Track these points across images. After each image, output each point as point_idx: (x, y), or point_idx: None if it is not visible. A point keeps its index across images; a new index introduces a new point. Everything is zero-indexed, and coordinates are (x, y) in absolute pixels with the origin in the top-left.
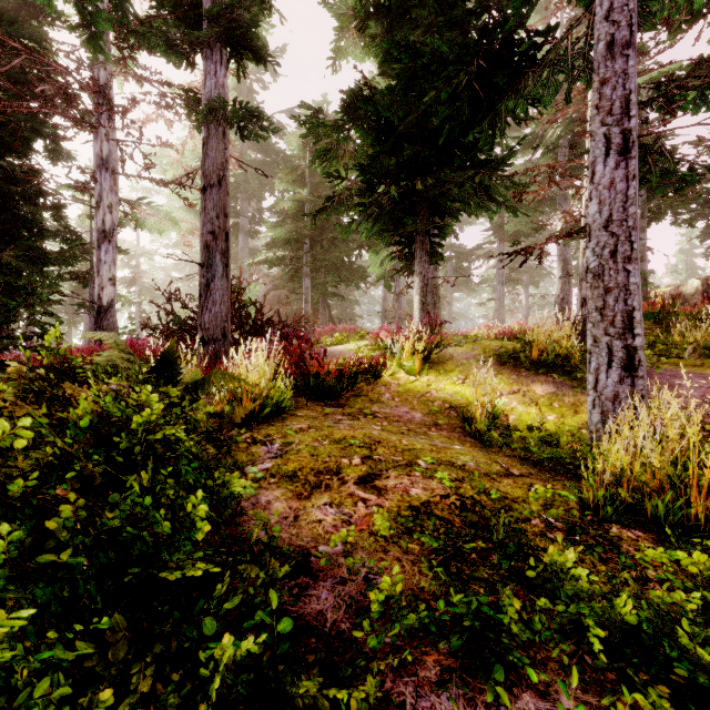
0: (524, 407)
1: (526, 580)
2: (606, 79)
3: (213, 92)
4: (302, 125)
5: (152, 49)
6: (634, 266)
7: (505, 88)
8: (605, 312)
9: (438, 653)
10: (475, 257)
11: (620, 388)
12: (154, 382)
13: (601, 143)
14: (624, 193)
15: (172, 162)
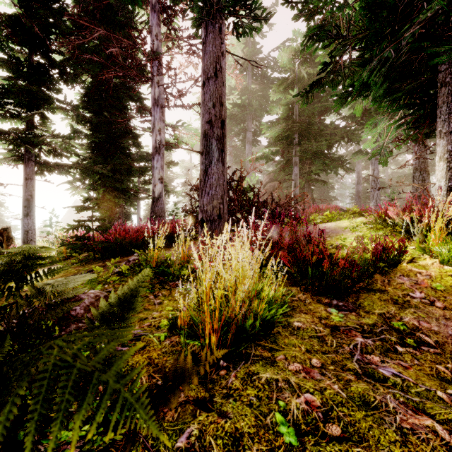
0: None
1: None
2: None
3: None
4: (294, 8)
5: (176, 0)
6: None
7: None
8: None
9: None
10: None
11: None
12: None
13: None
14: None
15: (199, 96)
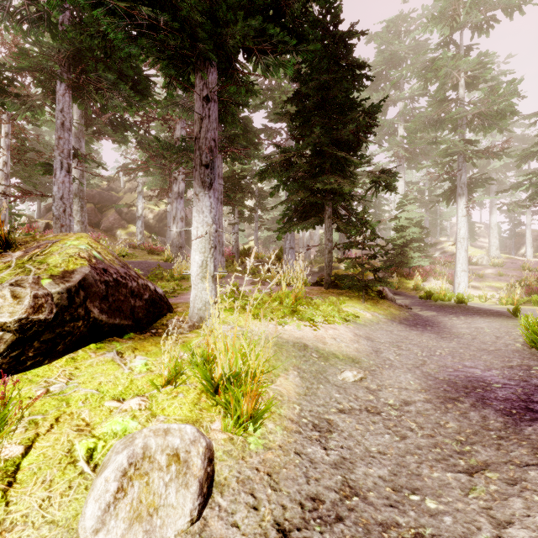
0: None
1: None
2: (61, 137)
3: None
4: None
5: None
6: (73, 218)
7: None
8: None
9: None
10: None
11: None
12: None
13: (59, 163)
14: (69, 188)
15: None
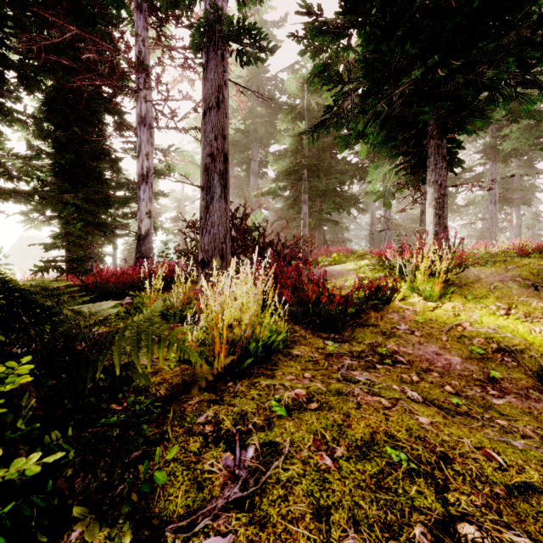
0: None
1: None
2: None
3: (212, 15)
4: (300, 43)
5: (170, 8)
6: None
7: None
8: None
9: None
10: (463, 180)
11: None
12: (16, 344)
13: None
14: None
15: (196, 117)
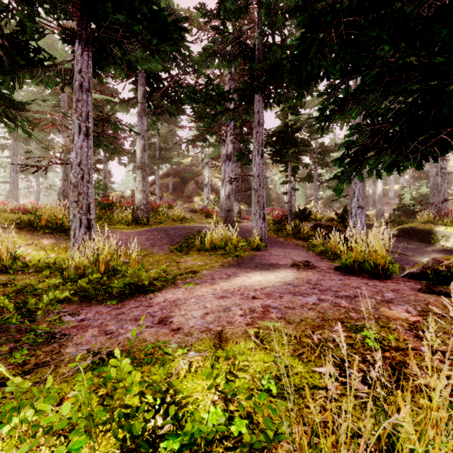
0: (36, 252)
1: (38, 294)
2: (79, 99)
3: None
4: None
5: None
6: (90, 185)
7: (23, 66)
8: (79, 203)
9: (4, 316)
10: None
11: (85, 236)
12: None
13: (77, 127)
14: (87, 153)
15: None
